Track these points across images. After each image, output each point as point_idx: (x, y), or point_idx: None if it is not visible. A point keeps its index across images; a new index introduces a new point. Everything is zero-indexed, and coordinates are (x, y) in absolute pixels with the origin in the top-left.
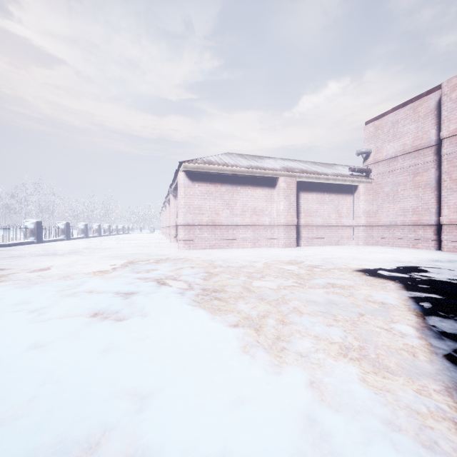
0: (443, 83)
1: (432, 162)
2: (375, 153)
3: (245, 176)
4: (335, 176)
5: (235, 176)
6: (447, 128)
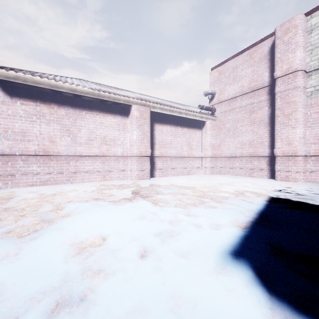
0: (276, 27)
1: (265, 101)
2: (218, 94)
3: (92, 99)
4: (187, 110)
5: (78, 98)
6: (280, 68)
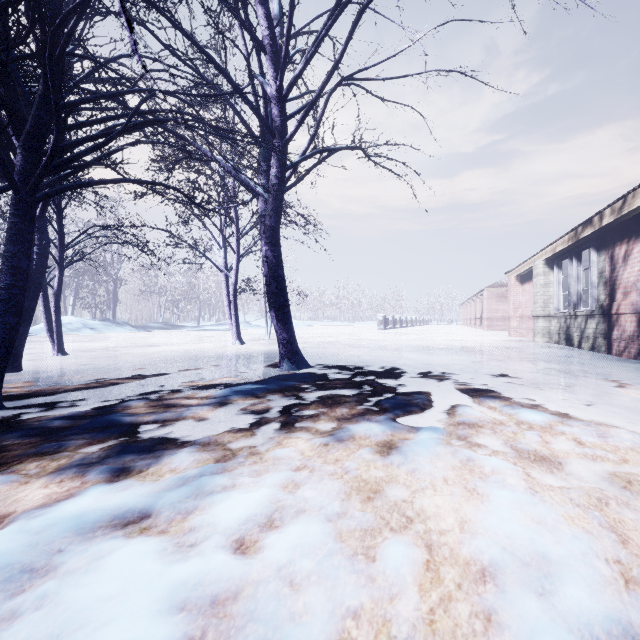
0: None
1: None
2: None
3: None
4: None
5: None
6: None
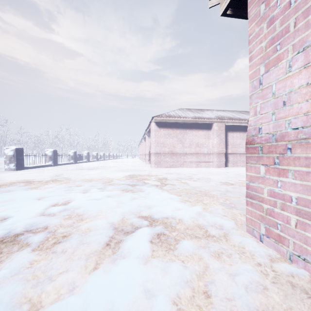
0: None
1: None
2: None
3: (192, 123)
4: None
5: (185, 123)
6: None
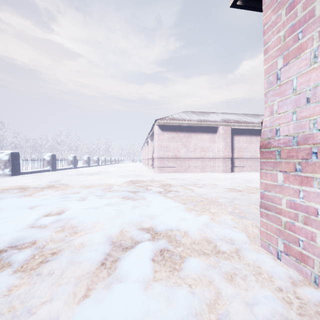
0: None
1: None
2: None
3: (196, 126)
4: (260, 123)
5: (189, 127)
6: None
